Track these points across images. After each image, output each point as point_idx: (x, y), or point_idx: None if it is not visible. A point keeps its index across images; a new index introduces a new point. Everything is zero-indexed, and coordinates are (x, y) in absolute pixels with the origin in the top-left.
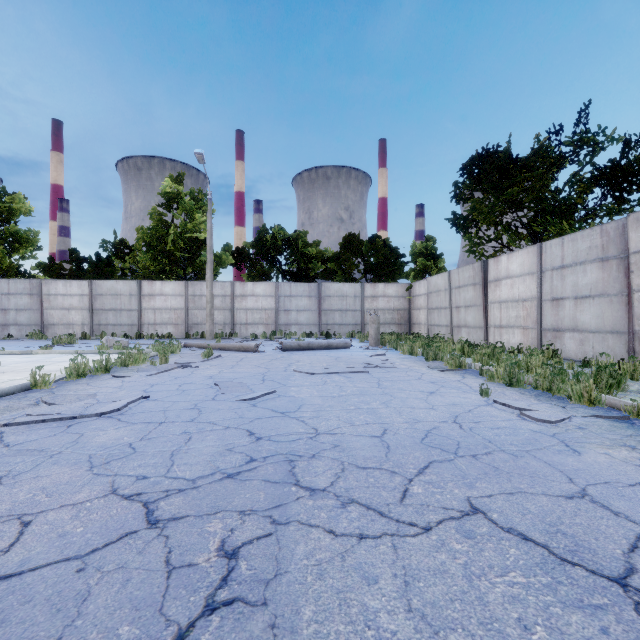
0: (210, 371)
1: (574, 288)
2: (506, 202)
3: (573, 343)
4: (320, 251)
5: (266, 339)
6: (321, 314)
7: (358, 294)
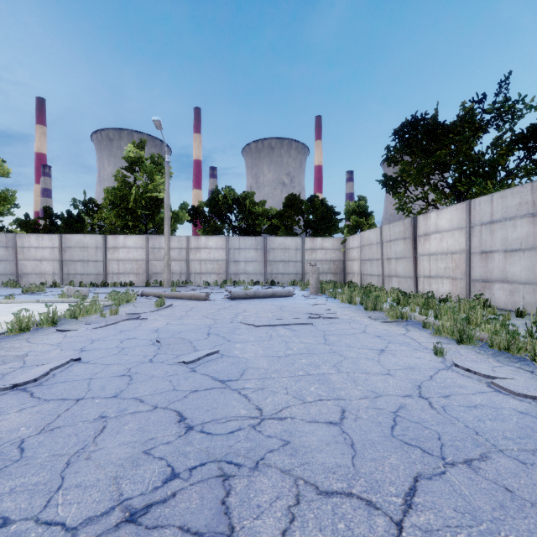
0: (158, 323)
1: (504, 242)
2: (435, 164)
3: (503, 293)
4: (265, 209)
5: (217, 287)
6: (266, 264)
7: (299, 247)
